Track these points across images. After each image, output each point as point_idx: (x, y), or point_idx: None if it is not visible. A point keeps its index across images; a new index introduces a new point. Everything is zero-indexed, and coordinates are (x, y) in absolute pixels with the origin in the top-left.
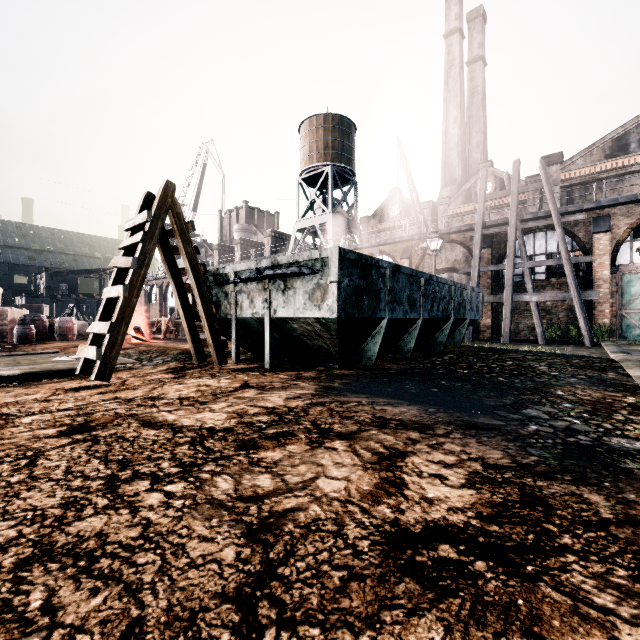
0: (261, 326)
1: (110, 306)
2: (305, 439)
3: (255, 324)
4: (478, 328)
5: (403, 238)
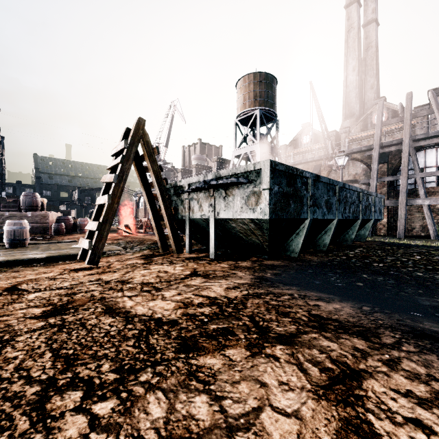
0: (207, 225)
1: (101, 210)
2: (244, 341)
3: (203, 223)
4: (375, 226)
5: (314, 158)
